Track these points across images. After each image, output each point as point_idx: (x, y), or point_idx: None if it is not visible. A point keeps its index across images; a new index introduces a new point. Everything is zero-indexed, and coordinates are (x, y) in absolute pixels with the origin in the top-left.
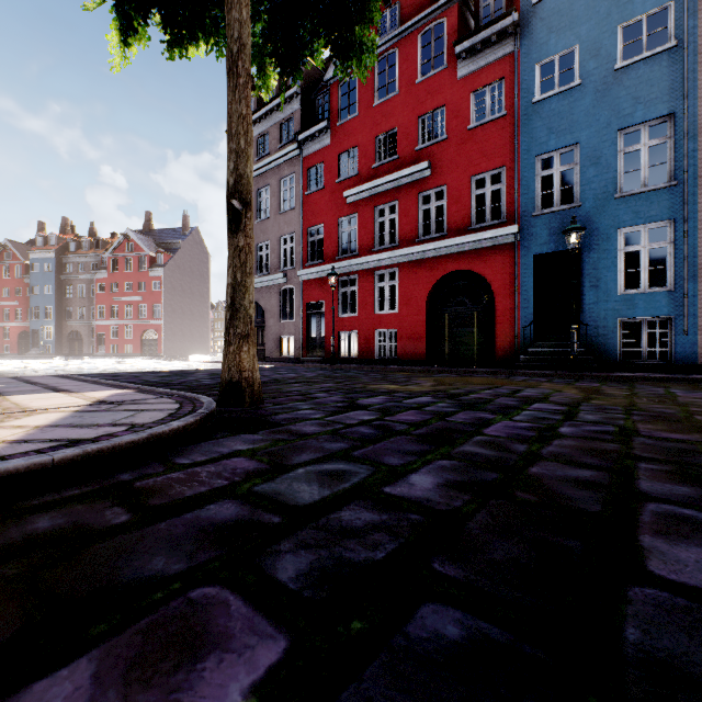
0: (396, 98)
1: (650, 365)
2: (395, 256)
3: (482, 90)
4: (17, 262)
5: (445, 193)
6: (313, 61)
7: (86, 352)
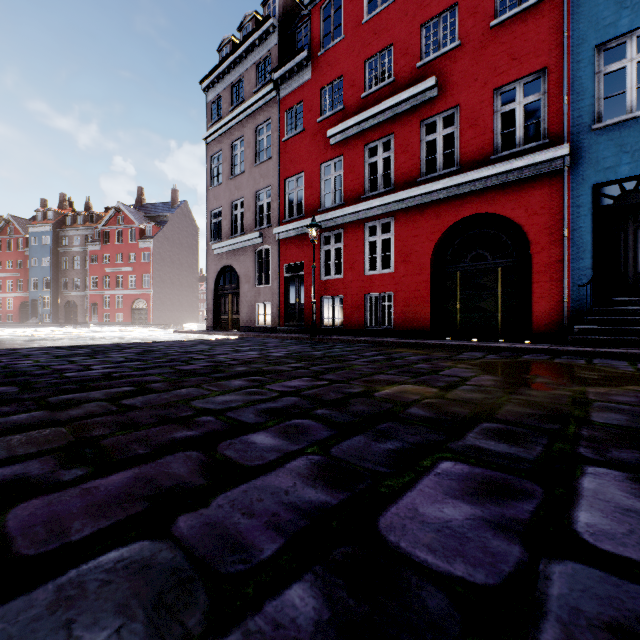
0: (391, 7)
1: None
2: (390, 201)
3: None
4: (18, 236)
5: (457, 116)
6: None
7: (81, 321)
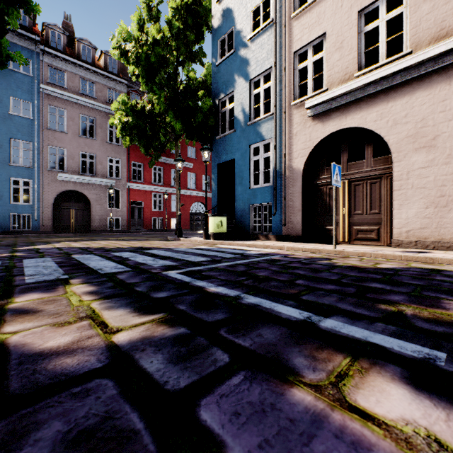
0: None
1: (24, 231)
2: None
3: None
4: None
5: None
6: None
7: None
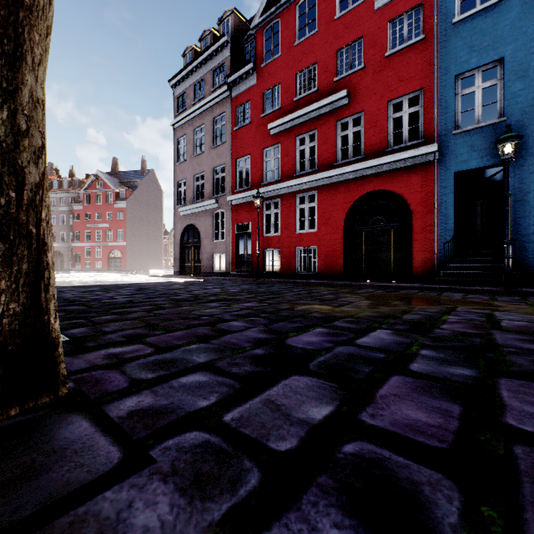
0: (315, 35)
1: None
2: (315, 179)
3: (399, 18)
4: None
5: (363, 119)
6: (241, 16)
7: (66, 268)
